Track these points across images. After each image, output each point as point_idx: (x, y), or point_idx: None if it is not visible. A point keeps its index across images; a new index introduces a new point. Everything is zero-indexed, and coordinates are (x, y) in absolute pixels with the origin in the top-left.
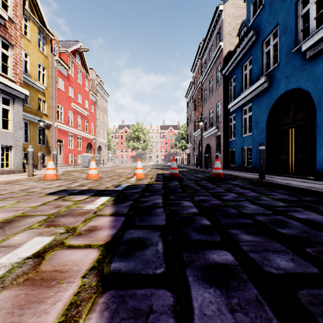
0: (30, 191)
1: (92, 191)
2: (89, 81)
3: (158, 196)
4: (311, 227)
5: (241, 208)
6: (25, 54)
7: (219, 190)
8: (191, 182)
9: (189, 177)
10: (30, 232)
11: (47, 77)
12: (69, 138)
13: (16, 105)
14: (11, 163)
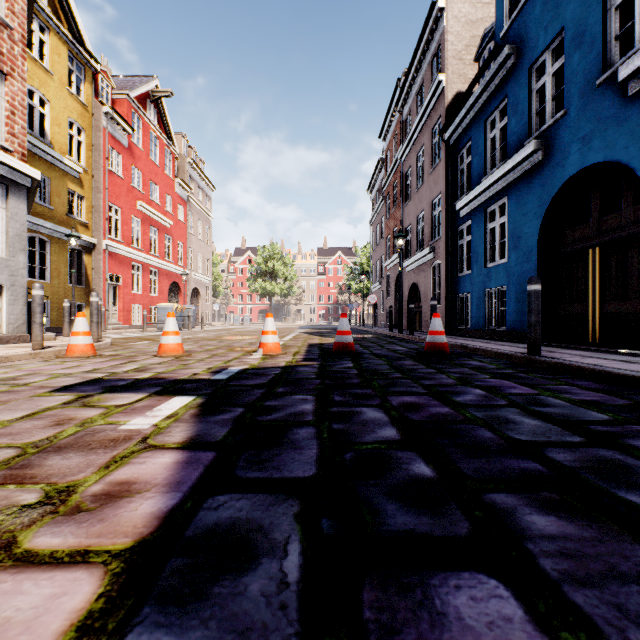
0: (21, 382)
1: (159, 383)
2: (174, 157)
3: (305, 395)
4: None
5: (504, 426)
6: (43, 102)
7: (444, 379)
8: (380, 363)
9: (376, 352)
10: None
11: (86, 148)
12: (134, 271)
13: (14, 200)
14: (2, 321)
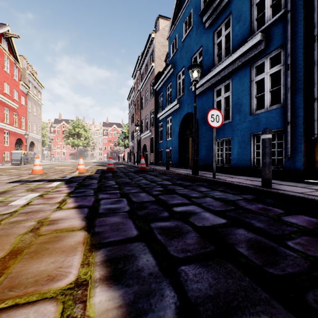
0: None
1: (45, 180)
2: (19, 69)
3: (95, 180)
4: (157, 185)
5: (138, 182)
6: None
7: (136, 176)
8: (121, 174)
9: (122, 171)
10: (25, 193)
11: None
12: None
13: None
14: None
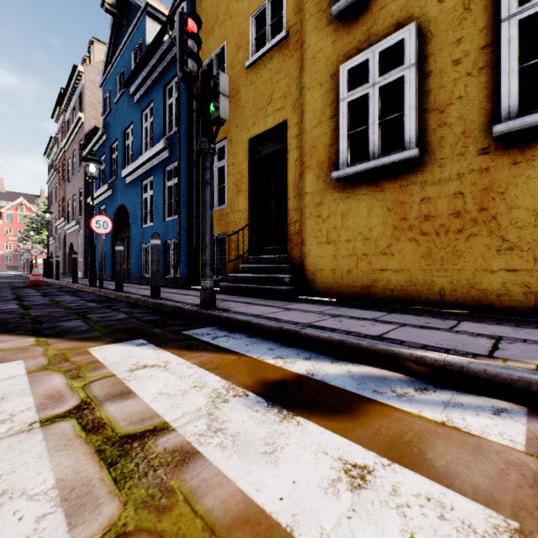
0: None
1: None
2: None
3: None
4: (16, 296)
5: None
6: None
7: (6, 291)
8: None
9: None
10: None
11: None
12: None
13: None
14: None
